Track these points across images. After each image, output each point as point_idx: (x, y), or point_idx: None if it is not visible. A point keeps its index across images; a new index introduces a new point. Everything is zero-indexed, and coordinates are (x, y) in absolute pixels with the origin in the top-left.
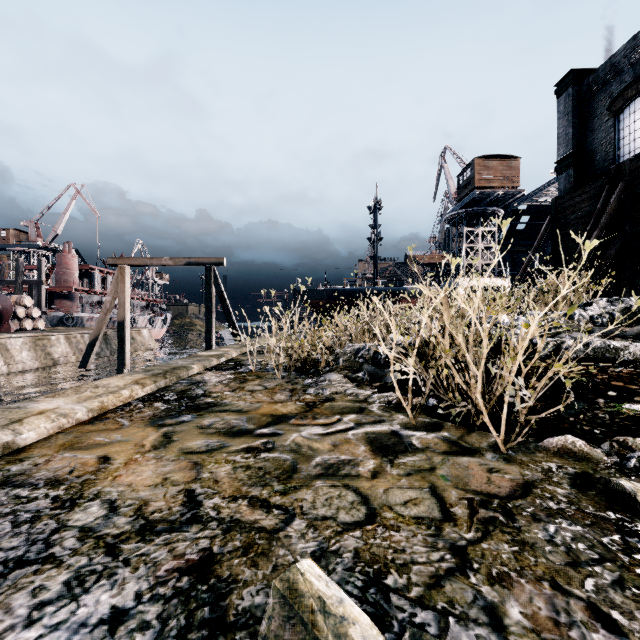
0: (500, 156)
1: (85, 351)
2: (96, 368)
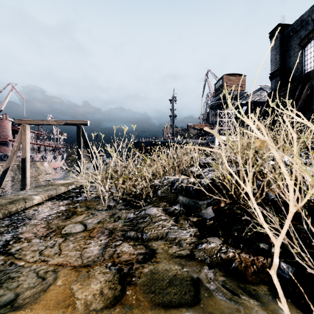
0: (236, 74)
1: (0, 176)
2: (12, 185)
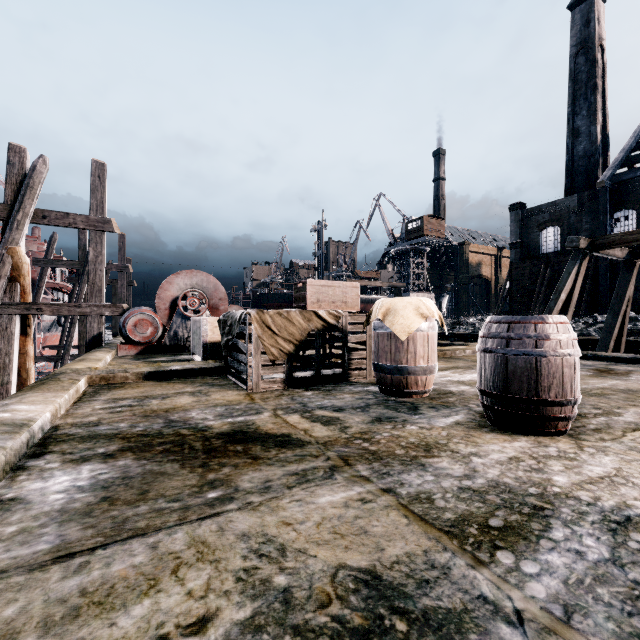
0: (435, 216)
1: None
2: None
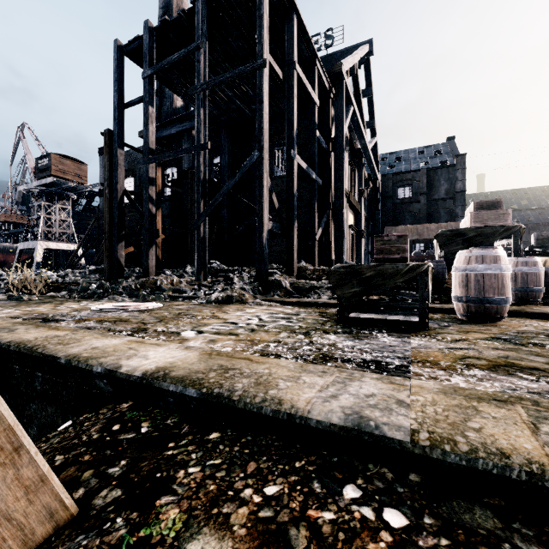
0: (73, 158)
1: None
2: None
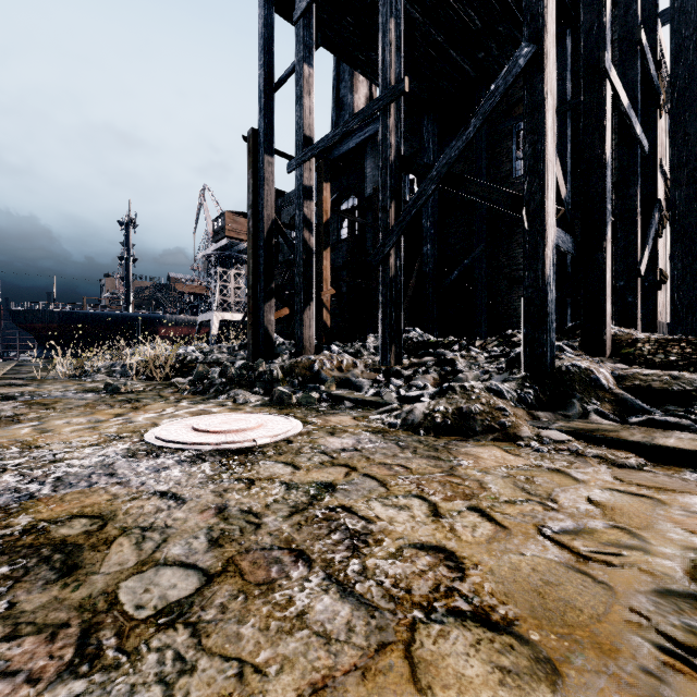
0: None
1: None
2: None
